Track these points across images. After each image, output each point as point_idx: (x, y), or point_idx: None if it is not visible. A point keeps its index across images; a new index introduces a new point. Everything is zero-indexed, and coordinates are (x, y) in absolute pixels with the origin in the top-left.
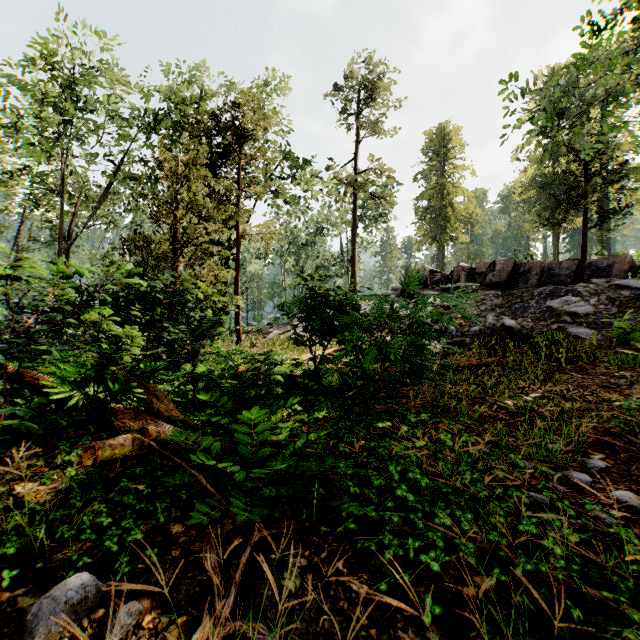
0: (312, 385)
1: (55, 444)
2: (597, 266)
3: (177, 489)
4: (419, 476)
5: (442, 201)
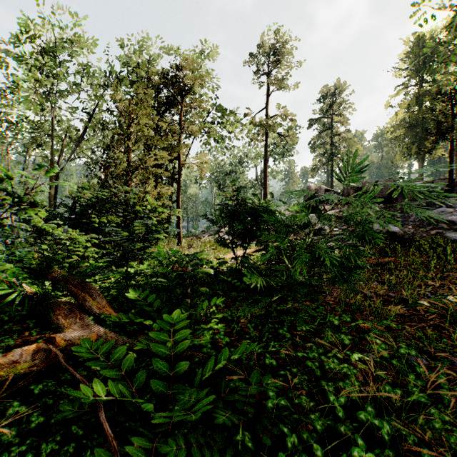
0: (235, 282)
1: None
2: None
3: (75, 418)
4: (377, 421)
5: (332, 139)
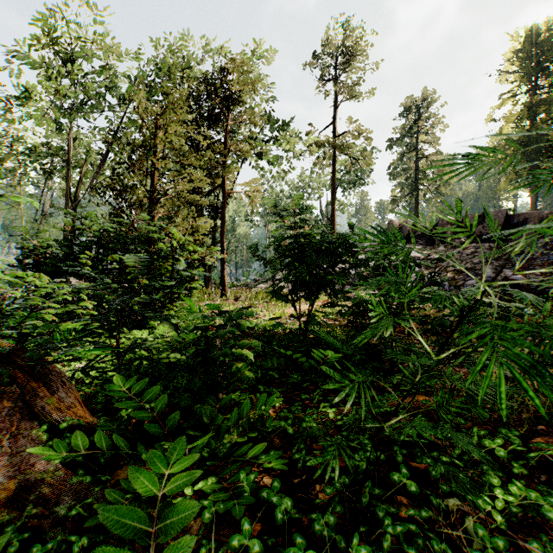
0: (297, 357)
1: None
2: None
3: None
4: None
5: (417, 163)
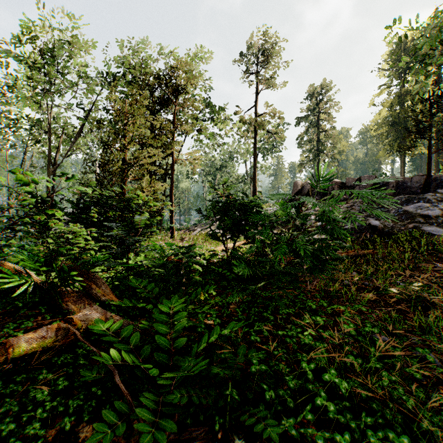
0: (225, 272)
1: (10, 323)
2: (441, 180)
3: (93, 382)
4: (337, 380)
5: (318, 136)
